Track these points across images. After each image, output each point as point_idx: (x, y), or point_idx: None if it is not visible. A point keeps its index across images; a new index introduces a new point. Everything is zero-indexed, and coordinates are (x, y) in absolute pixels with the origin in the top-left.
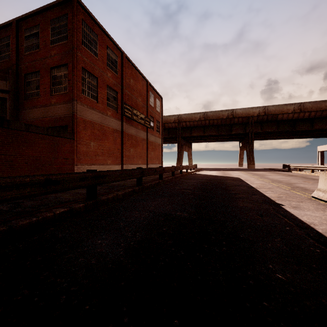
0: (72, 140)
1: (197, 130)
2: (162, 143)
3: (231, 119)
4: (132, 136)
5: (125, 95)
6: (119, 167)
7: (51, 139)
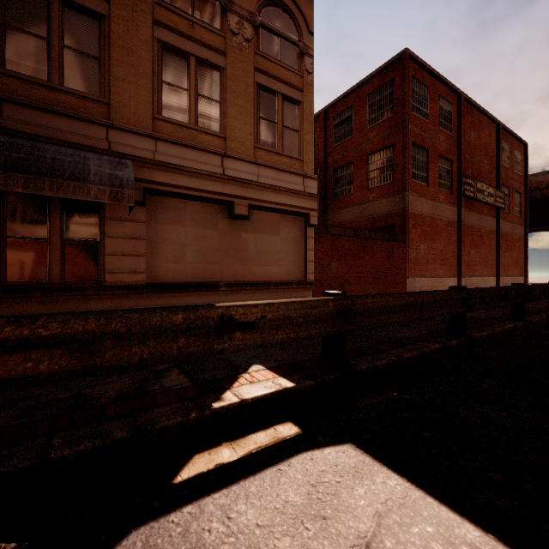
0: (404, 244)
1: None
2: (526, 235)
3: None
4: (473, 228)
5: (463, 162)
6: (454, 281)
7: (387, 245)
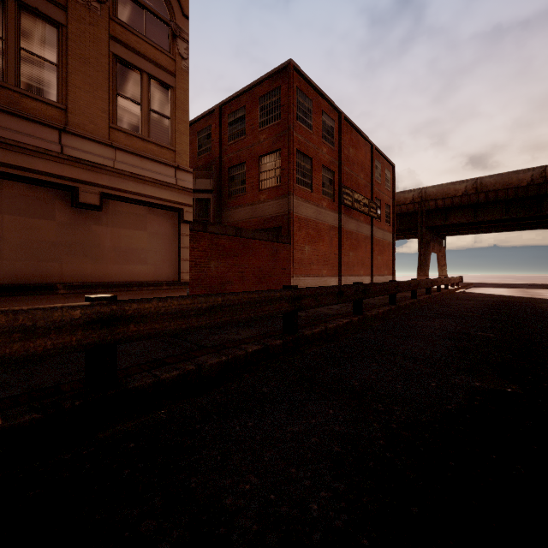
0: (289, 245)
1: (460, 213)
2: (394, 241)
3: (539, 187)
4: (352, 234)
5: (343, 174)
6: (336, 280)
7: (271, 246)
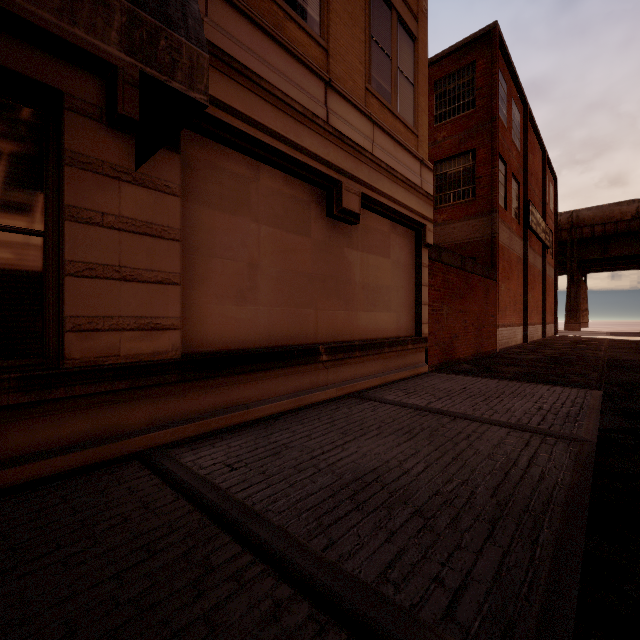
0: (495, 283)
1: (626, 242)
2: (556, 279)
3: None
4: (530, 268)
5: (528, 187)
6: (521, 330)
7: (484, 284)
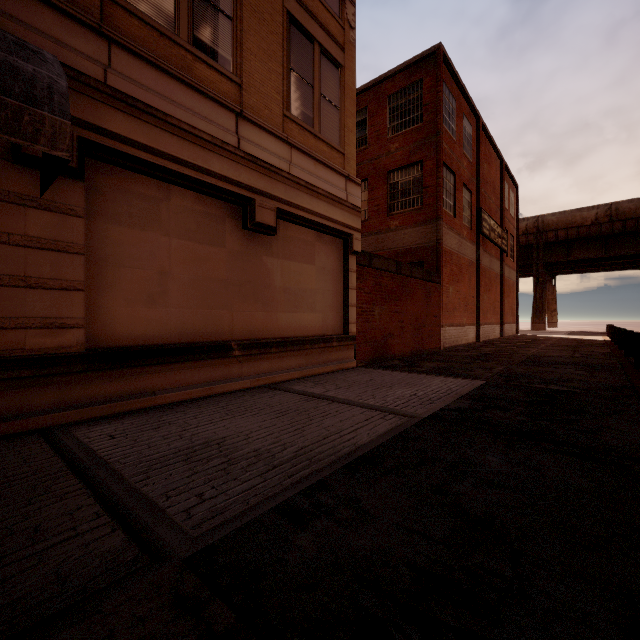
0: (439, 286)
1: (587, 246)
2: (517, 281)
3: None
4: (485, 271)
5: (481, 195)
6: (473, 329)
7: (425, 286)
